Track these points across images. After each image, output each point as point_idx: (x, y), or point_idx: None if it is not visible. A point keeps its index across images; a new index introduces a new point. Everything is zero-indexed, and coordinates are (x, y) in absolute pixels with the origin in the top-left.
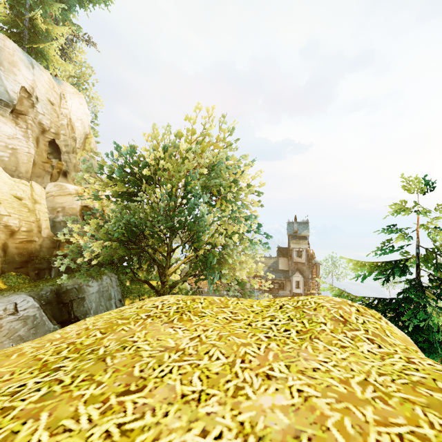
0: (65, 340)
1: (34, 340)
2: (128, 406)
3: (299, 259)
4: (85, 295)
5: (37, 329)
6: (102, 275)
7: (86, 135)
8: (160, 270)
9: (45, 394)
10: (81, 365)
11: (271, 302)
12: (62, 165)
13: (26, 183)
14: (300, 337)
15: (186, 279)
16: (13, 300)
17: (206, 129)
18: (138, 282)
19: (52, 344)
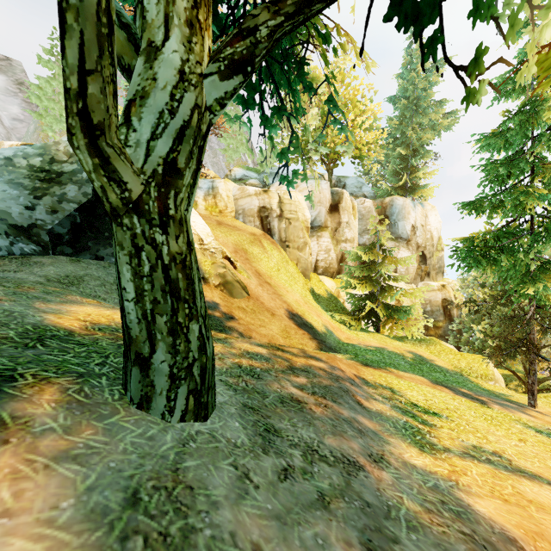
0: None
1: None
2: None
3: None
4: None
5: None
6: None
7: (438, 238)
8: None
9: None
10: None
11: None
12: (427, 268)
13: (410, 285)
14: None
15: None
16: None
17: None
18: None
19: None
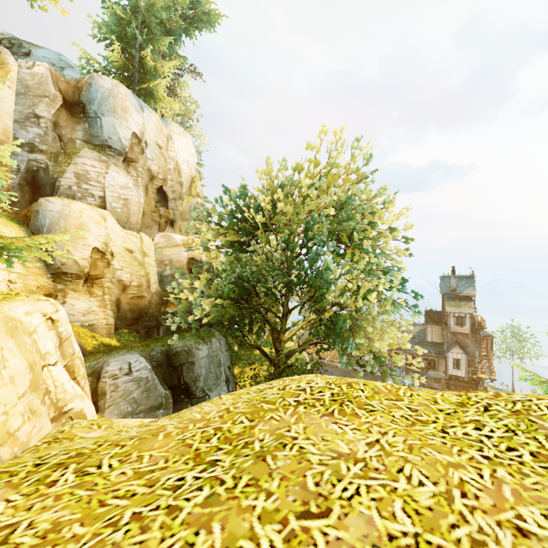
0: (208, 422)
1: (172, 417)
2: (316, 537)
3: (459, 328)
4: (195, 360)
5: (149, 393)
6: (211, 338)
7: (192, 178)
8: (275, 335)
9: (210, 497)
10: (239, 462)
11: (462, 397)
12: (169, 213)
13: (136, 235)
14: (541, 464)
15: (305, 347)
16: (127, 360)
17: (334, 158)
18: (247, 347)
19: (196, 426)
